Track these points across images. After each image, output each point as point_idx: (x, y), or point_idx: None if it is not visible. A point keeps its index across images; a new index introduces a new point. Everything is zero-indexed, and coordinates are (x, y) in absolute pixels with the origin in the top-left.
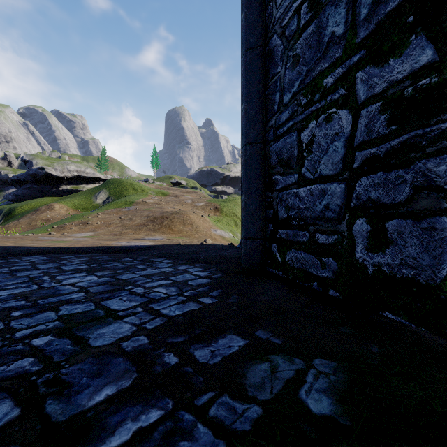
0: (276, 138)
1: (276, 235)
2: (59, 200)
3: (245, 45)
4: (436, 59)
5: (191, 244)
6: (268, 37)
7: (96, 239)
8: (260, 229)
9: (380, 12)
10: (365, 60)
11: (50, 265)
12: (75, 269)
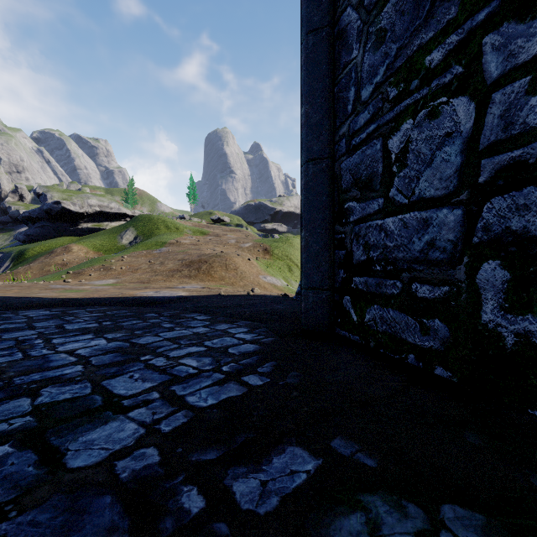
0: (351, 150)
1: (350, 284)
2: (77, 241)
3: (306, 25)
4: None
5: (235, 295)
6: (338, 13)
7: (118, 287)
8: (326, 276)
9: None
10: (500, 14)
11: (50, 323)
12: (80, 329)
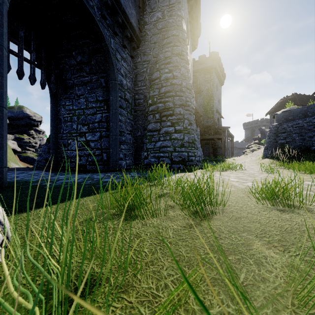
0: (62, 139)
1: (61, 160)
2: None
3: (52, 113)
4: (85, 140)
5: None
6: (59, 114)
7: None
8: (57, 159)
9: (81, 131)
10: (79, 135)
11: None
12: None
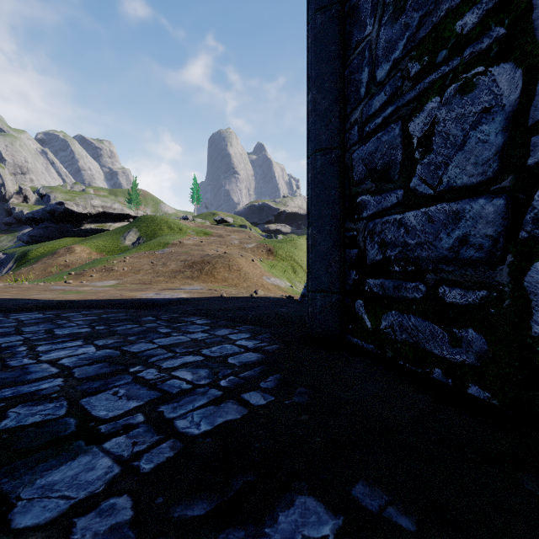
0: (364, 138)
1: (362, 286)
2: (80, 242)
3: (314, 3)
4: None
5: (237, 297)
6: None
7: (119, 289)
8: (336, 278)
9: None
10: None
11: (40, 327)
12: (70, 335)
